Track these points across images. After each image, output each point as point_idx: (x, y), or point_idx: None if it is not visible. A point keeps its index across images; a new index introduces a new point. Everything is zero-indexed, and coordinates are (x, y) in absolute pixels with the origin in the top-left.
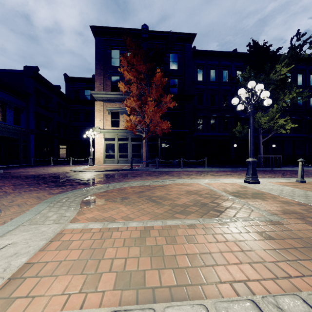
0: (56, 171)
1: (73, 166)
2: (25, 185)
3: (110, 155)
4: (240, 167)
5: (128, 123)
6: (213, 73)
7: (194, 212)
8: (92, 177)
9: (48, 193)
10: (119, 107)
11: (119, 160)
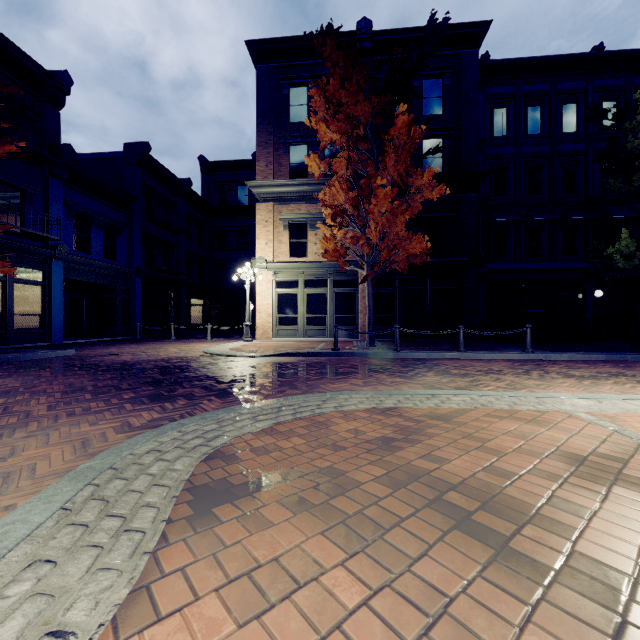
0: (174, 354)
1: (212, 342)
2: (88, 392)
3: (287, 318)
4: (630, 353)
5: (329, 244)
6: (534, 115)
7: None
8: (244, 372)
9: (118, 426)
10: (306, 214)
11: (307, 329)
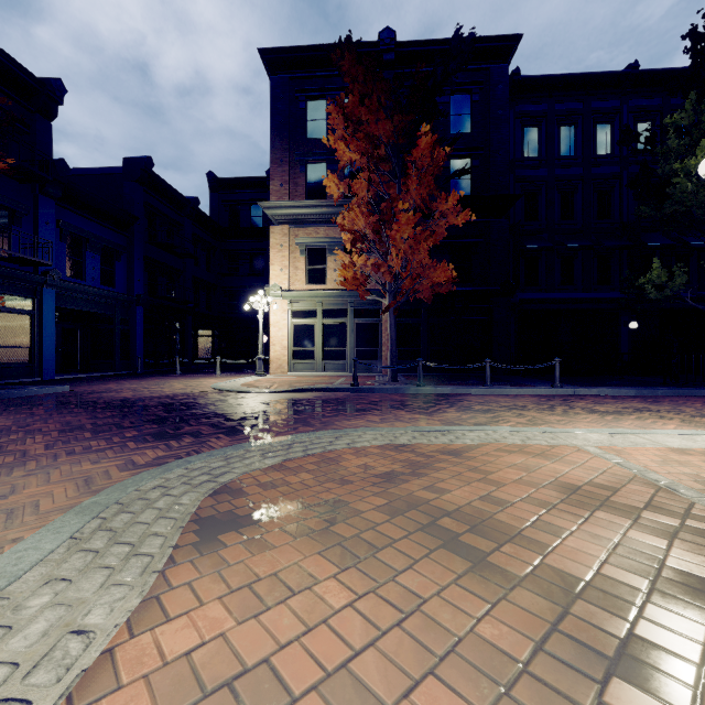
0: (179, 391)
1: (222, 377)
2: (87, 431)
3: (304, 351)
4: (661, 387)
5: (348, 271)
6: (567, 136)
7: (696, 659)
8: (256, 408)
9: (121, 464)
10: (325, 238)
11: (326, 363)
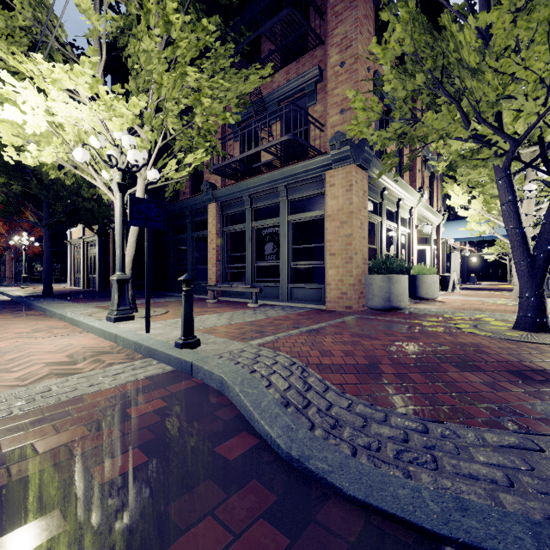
0: None
1: None
2: None
3: None
4: None
5: None
6: None
7: None
8: None
9: None
10: None
11: None
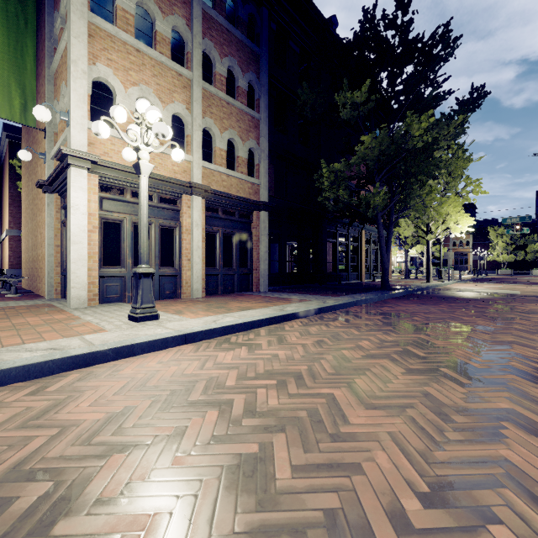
0: None
1: None
2: None
3: None
4: None
5: None
6: None
7: None
8: None
9: None
10: None
11: None
